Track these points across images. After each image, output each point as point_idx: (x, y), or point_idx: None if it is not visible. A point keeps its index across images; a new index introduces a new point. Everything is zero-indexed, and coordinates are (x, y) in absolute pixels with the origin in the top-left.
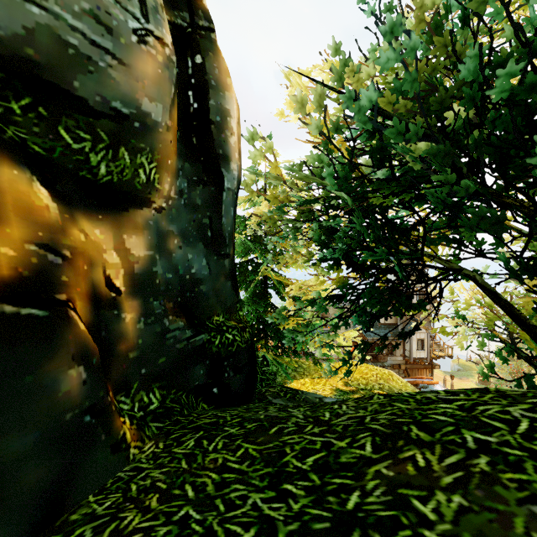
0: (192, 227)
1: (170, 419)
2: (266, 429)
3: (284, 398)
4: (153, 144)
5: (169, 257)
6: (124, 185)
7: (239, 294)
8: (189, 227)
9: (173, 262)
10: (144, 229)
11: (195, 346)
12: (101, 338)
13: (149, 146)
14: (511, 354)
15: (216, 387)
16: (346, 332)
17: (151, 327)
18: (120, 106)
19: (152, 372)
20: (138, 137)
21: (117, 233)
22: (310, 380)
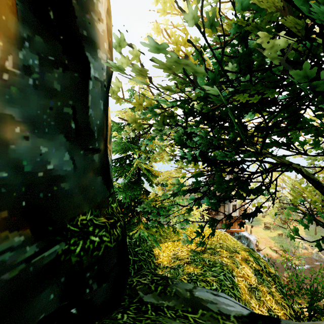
0: (48, 116)
1: None
2: None
3: (154, 294)
4: None
5: (0, 149)
6: None
7: (112, 188)
8: (43, 115)
9: (10, 156)
10: None
11: (43, 264)
12: None
13: None
14: (312, 222)
15: (74, 307)
16: (196, 206)
17: None
18: None
19: None
20: None
21: None
22: (171, 243)
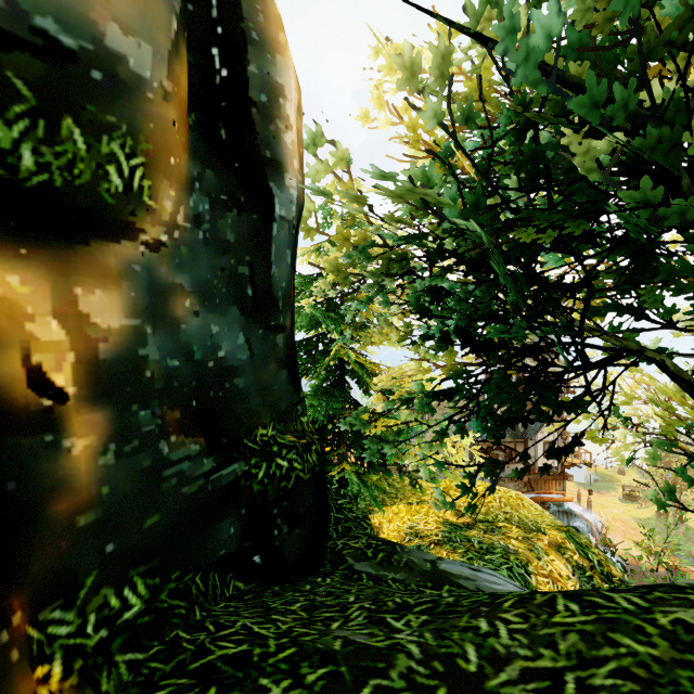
0: (219, 280)
1: (163, 637)
2: (346, 692)
3: (373, 562)
4: (136, 121)
5: (173, 330)
6: (78, 195)
7: (301, 390)
8: (213, 280)
9: (181, 338)
10: (122, 279)
11: (221, 485)
12: (5, 496)
13: (127, 122)
14: None
15: (258, 553)
16: (456, 437)
17: (131, 460)
18: (55, 30)
19: (129, 546)
20: (100, 100)
21: (62, 284)
22: (405, 507)
